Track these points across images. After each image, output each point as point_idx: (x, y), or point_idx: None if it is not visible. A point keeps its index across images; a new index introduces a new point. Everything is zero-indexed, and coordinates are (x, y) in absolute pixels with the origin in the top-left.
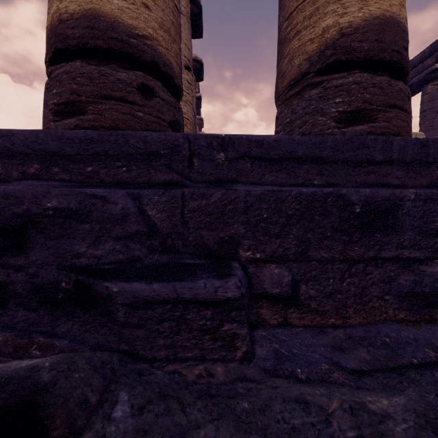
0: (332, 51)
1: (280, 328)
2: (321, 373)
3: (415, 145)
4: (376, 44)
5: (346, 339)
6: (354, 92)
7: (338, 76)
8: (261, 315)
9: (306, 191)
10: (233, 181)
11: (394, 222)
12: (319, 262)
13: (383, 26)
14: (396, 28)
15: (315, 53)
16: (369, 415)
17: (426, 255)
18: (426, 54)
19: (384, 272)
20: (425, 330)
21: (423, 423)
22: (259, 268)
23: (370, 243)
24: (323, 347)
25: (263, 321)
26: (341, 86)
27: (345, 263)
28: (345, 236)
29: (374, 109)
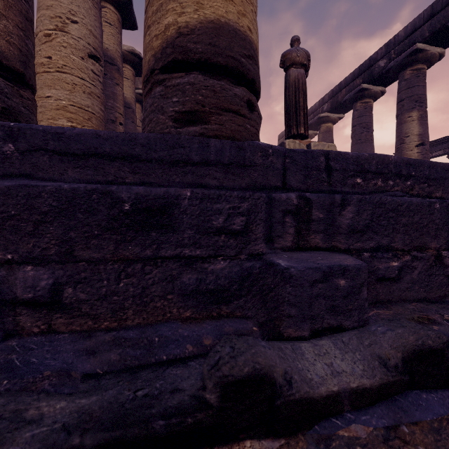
0: (172, 50)
1: (44, 335)
2: (34, 381)
3: (233, 148)
4: (210, 47)
5: (113, 342)
6: (189, 92)
7: (178, 75)
8: (22, 323)
9: (69, 187)
10: (29, 176)
11: (173, 220)
12: (92, 263)
13: (218, 31)
14: (232, 35)
15: (159, 50)
16: (11, 424)
17: (210, 253)
18: (356, 74)
19: (168, 270)
20: (207, 326)
21: (73, 424)
22: (14, 271)
23: (149, 242)
24: (77, 352)
25: (24, 329)
26: (178, 86)
27: (123, 263)
28: (119, 235)
29: (207, 111)
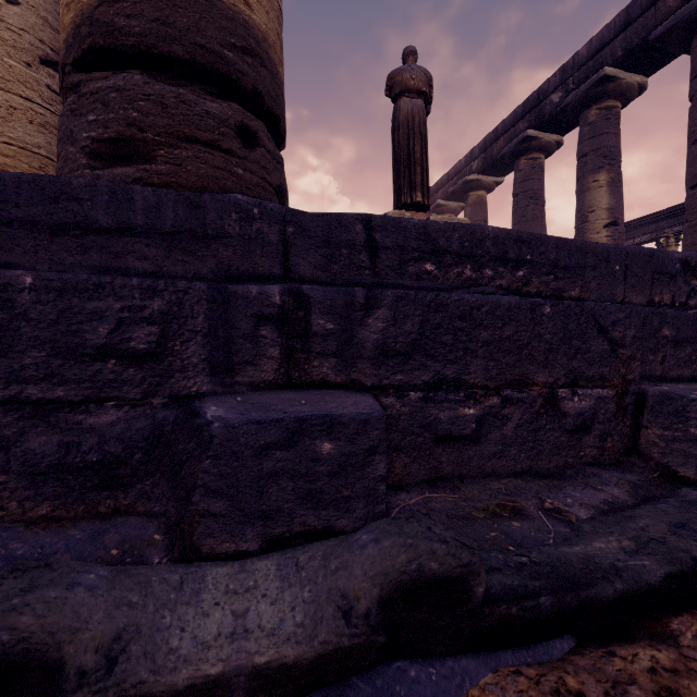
0: (89, 28)
1: None
2: None
3: (183, 204)
4: (157, 26)
5: None
6: (115, 105)
7: (101, 75)
8: None
9: None
10: None
11: (1, 332)
12: None
13: None
14: (202, 7)
15: (71, 30)
16: None
17: (90, 394)
18: (519, 115)
19: None
20: (80, 533)
21: None
22: None
23: None
24: None
25: None
26: (97, 93)
27: None
28: None
29: (151, 139)
